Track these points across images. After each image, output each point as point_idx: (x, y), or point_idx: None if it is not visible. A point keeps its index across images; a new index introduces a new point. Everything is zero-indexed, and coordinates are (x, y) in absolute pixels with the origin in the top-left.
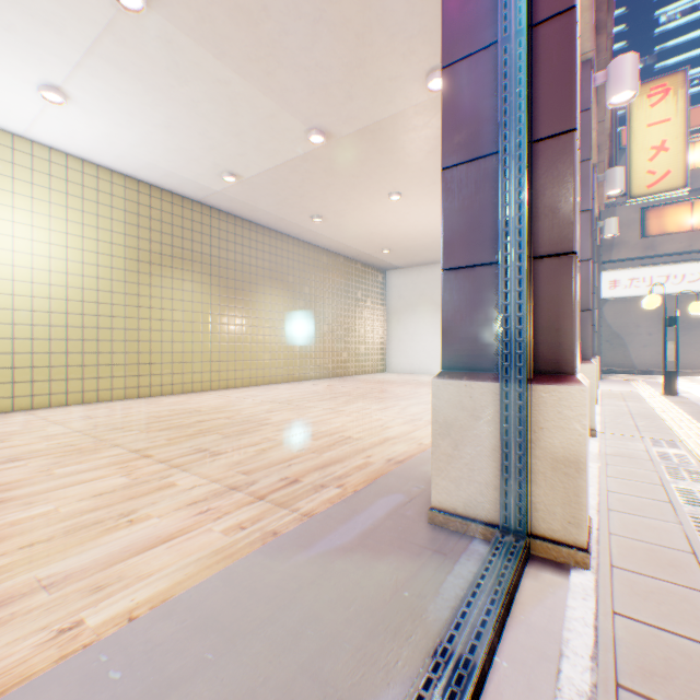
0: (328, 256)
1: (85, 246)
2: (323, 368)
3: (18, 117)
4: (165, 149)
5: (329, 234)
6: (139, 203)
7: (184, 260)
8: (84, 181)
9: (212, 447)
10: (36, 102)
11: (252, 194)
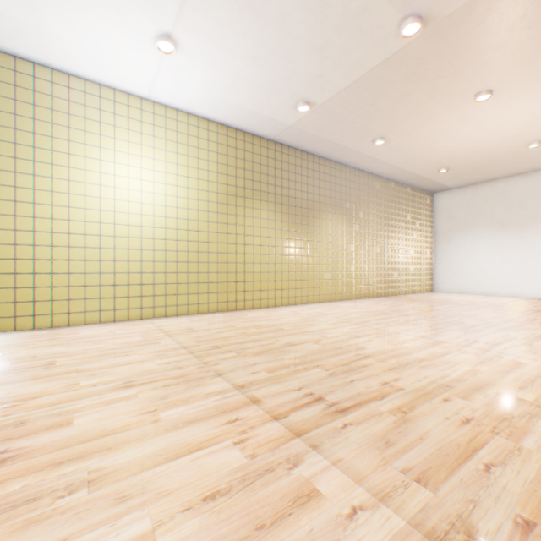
0: (378, 182)
1: (187, 185)
2: (373, 287)
3: (141, 80)
4: (248, 86)
5: (384, 159)
6: (225, 146)
7: (259, 192)
8: (187, 131)
9: (323, 394)
10: (153, 59)
11: (318, 123)
